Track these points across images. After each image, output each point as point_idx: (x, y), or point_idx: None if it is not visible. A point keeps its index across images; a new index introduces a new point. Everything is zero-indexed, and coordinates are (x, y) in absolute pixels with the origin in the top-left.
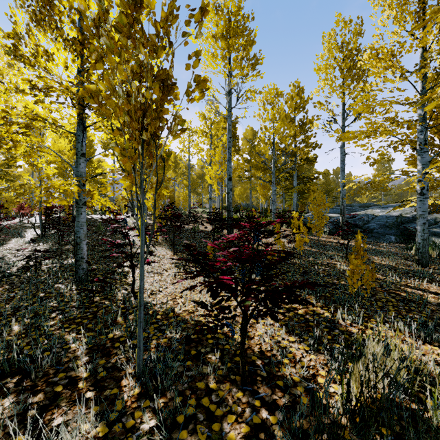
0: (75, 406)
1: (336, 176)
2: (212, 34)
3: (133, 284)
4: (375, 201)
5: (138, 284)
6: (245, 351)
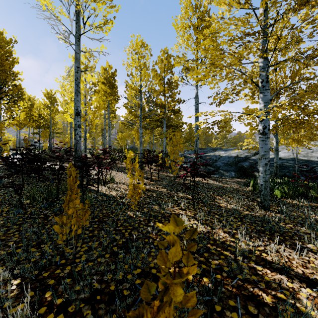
0: None
1: None
2: None
3: None
4: (220, 146)
5: None
6: None
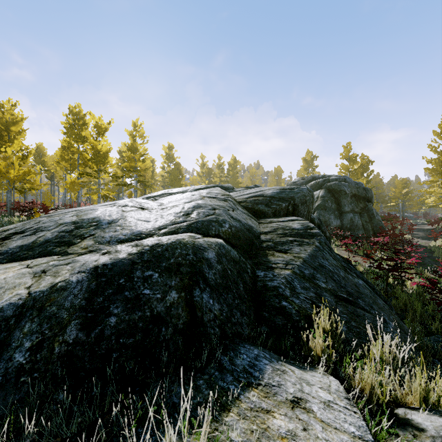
0: None
1: (277, 174)
2: None
3: None
4: None
5: None
6: None
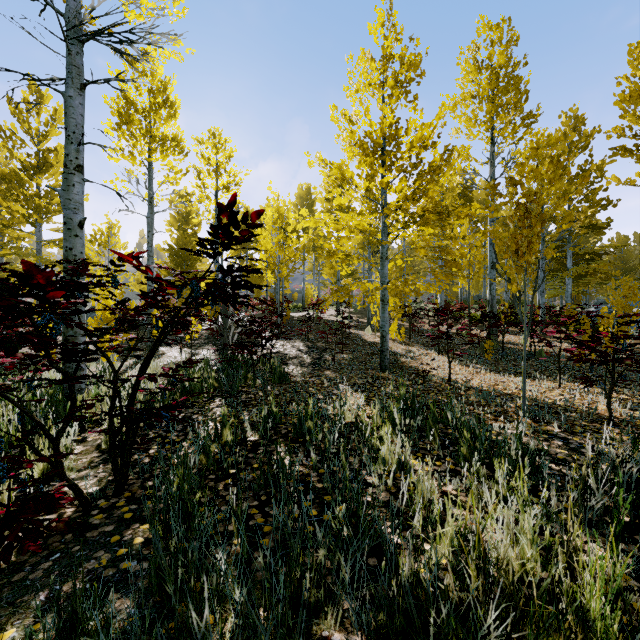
0: (497, 421)
1: None
2: (471, 95)
3: (450, 371)
4: None
5: (441, 375)
6: (596, 414)
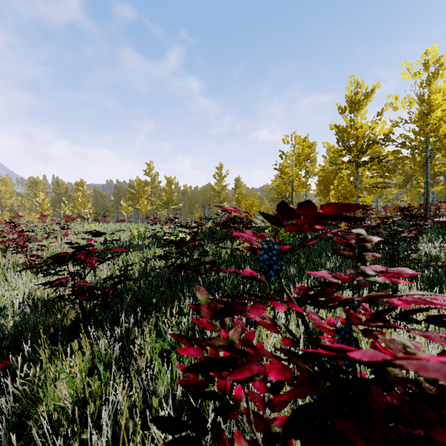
0: None
1: None
2: None
3: None
4: None
5: None
6: None
